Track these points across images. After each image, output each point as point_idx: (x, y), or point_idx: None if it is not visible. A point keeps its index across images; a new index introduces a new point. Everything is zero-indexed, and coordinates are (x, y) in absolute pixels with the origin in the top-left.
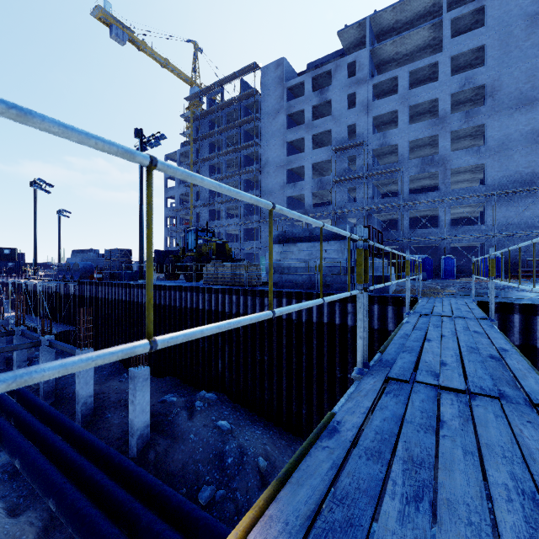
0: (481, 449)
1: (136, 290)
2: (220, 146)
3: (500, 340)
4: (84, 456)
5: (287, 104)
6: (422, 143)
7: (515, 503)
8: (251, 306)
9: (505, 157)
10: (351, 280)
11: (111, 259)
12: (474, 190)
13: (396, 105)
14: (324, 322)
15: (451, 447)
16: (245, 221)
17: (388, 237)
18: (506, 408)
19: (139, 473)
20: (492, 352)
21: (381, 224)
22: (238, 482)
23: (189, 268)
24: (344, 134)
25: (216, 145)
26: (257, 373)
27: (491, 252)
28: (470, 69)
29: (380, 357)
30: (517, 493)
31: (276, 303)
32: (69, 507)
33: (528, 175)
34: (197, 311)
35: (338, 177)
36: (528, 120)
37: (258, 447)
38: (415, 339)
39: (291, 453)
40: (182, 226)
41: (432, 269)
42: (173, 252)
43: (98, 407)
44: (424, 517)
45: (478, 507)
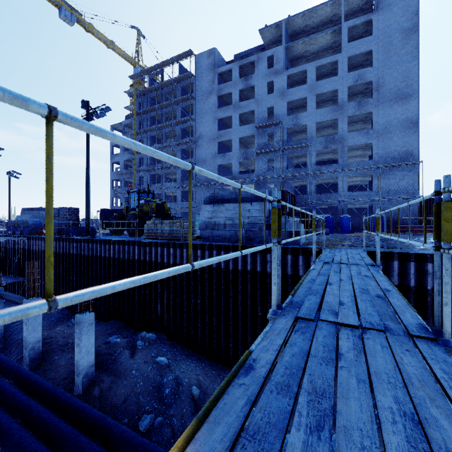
0: (371, 377)
1: (82, 244)
2: (160, 120)
3: (384, 282)
4: (32, 397)
5: (218, 87)
6: (325, 125)
7: (399, 424)
8: (186, 258)
9: (387, 138)
10: (270, 234)
11: (59, 217)
12: (364, 164)
13: (305, 93)
14: (248, 269)
15: (348, 377)
16: (182, 185)
17: (299, 199)
18: (390, 340)
19: (84, 409)
20: (378, 292)
21: (294, 189)
22: (175, 410)
23: (132, 224)
24: (265, 114)
25: (157, 118)
26: (191, 314)
27: (377, 212)
28: (361, 68)
29: (291, 299)
30: (400, 415)
31: (208, 254)
32: (15, 445)
33: (403, 153)
34: (139, 262)
35: (259, 149)
36: (403, 110)
37: (192, 378)
38: (319, 283)
39: (220, 381)
40: (126, 188)
41: (333, 225)
42: (117, 210)
43: (45, 350)
44: (325, 445)
45: (369, 431)
